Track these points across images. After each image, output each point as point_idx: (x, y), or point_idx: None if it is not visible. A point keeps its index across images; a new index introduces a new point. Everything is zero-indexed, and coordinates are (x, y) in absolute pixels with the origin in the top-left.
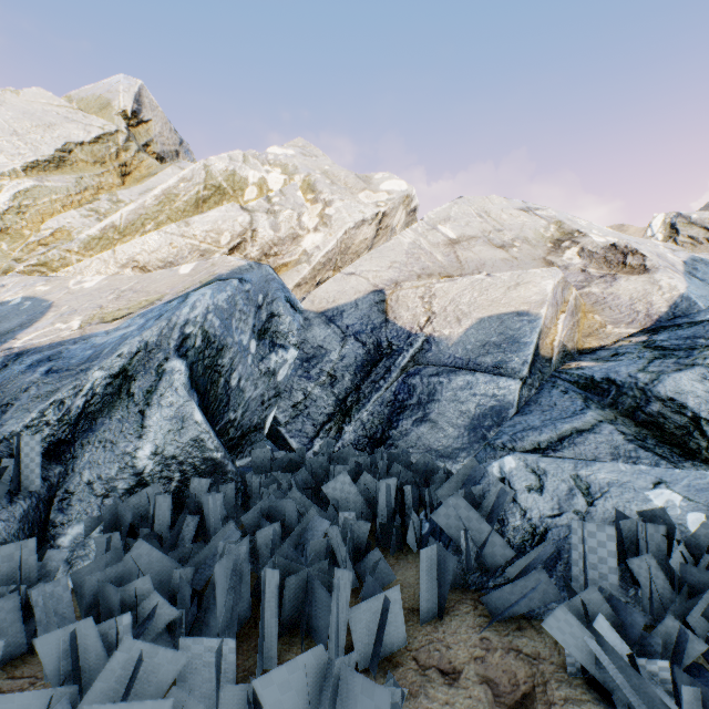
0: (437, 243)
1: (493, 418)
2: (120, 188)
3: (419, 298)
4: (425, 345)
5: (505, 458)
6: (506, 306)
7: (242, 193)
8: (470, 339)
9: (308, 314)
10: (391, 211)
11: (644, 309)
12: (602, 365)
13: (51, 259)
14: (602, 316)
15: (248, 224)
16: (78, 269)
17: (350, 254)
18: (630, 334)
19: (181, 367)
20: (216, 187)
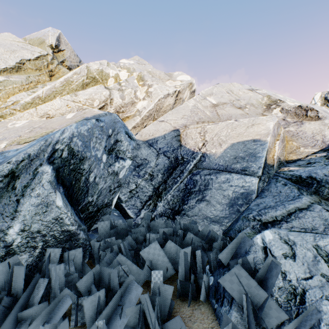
0: (206, 106)
1: (243, 199)
2: (48, 82)
3: (198, 133)
4: (202, 158)
5: (265, 232)
6: (247, 136)
7: (106, 81)
8: (227, 155)
9: (139, 141)
10: (182, 90)
11: (320, 139)
12: (303, 169)
13: (5, 114)
14: (297, 142)
15: (108, 95)
16: (16, 118)
17: (161, 112)
18: (314, 152)
19: (48, 170)
20: (93, 78)
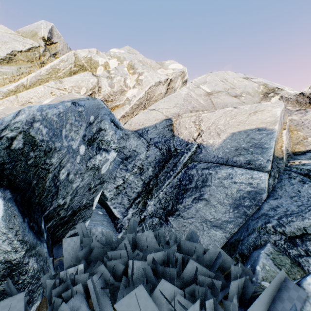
0: (200, 94)
1: (251, 199)
2: None
3: (192, 122)
4: (198, 149)
5: None
6: (250, 125)
7: (95, 70)
8: (227, 146)
9: (127, 131)
10: (174, 78)
11: None
12: None
13: None
14: (303, 132)
15: (96, 83)
16: None
17: (152, 101)
18: None
19: None
20: (81, 66)
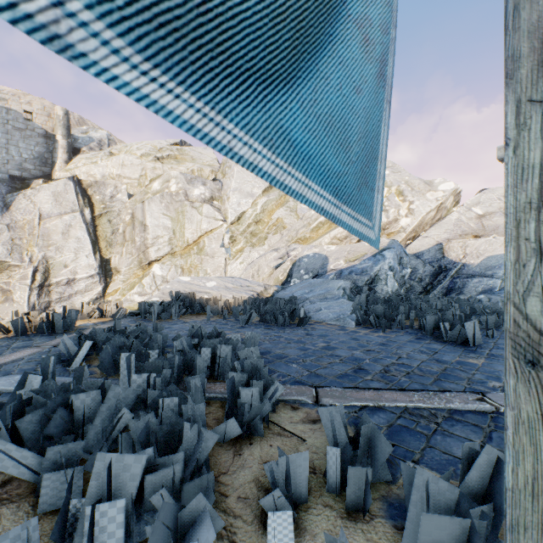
0: (470, 217)
1: (488, 292)
2: None
3: (459, 247)
4: (462, 267)
5: (480, 295)
6: (500, 251)
7: None
8: (482, 265)
9: (408, 255)
10: (445, 201)
11: None
12: None
13: (301, 237)
14: None
15: None
16: (319, 242)
17: (422, 224)
18: None
19: (391, 273)
20: None
